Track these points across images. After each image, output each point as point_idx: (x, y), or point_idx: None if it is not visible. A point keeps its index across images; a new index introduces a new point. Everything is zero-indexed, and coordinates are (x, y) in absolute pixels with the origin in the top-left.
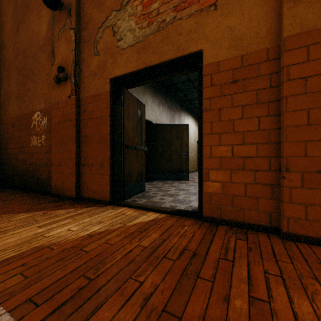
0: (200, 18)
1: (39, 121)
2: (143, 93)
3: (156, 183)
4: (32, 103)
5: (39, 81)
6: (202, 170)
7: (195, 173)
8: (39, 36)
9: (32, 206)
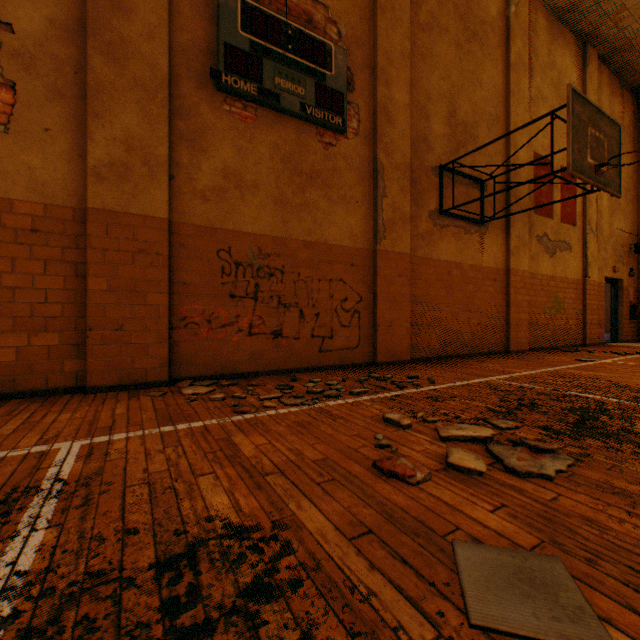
0: None
1: None
2: None
3: None
4: None
5: None
6: None
7: None
8: None
9: None
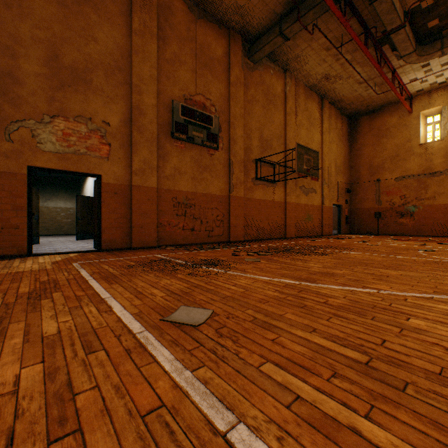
0: (101, 161)
1: None
2: None
3: None
4: None
5: None
6: (102, 229)
7: None
8: None
9: None
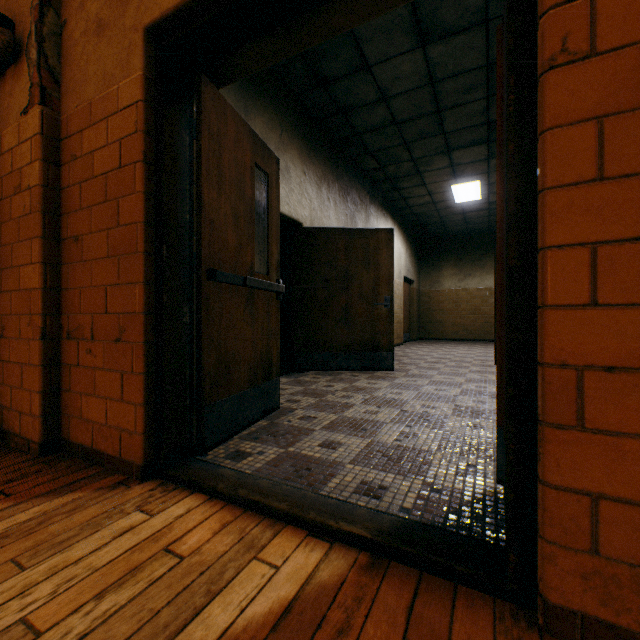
0: None
1: None
2: (279, 145)
3: (311, 378)
4: None
5: None
6: (540, 372)
7: (401, 349)
8: None
9: None
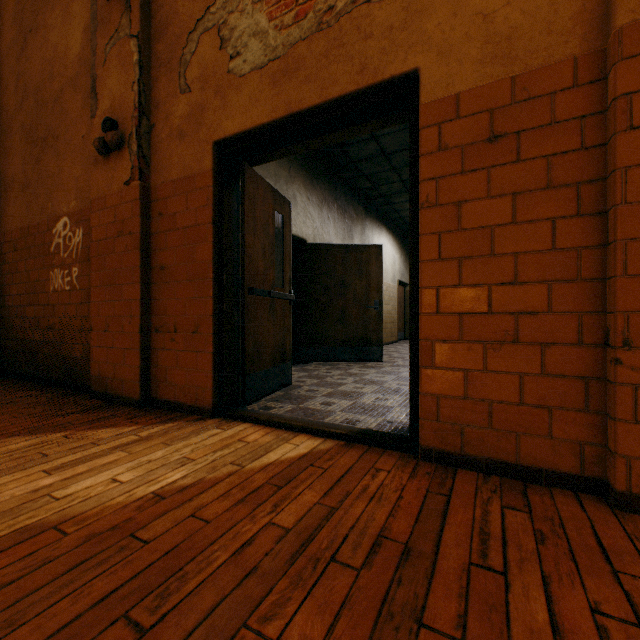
0: None
1: (67, 236)
2: (288, 179)
3: (314, 367)
4: (53, 200)
5: (68, 153)
6: (419, 343)
7: (394, 346)
8: (68, 58)
9: (44, 421)
